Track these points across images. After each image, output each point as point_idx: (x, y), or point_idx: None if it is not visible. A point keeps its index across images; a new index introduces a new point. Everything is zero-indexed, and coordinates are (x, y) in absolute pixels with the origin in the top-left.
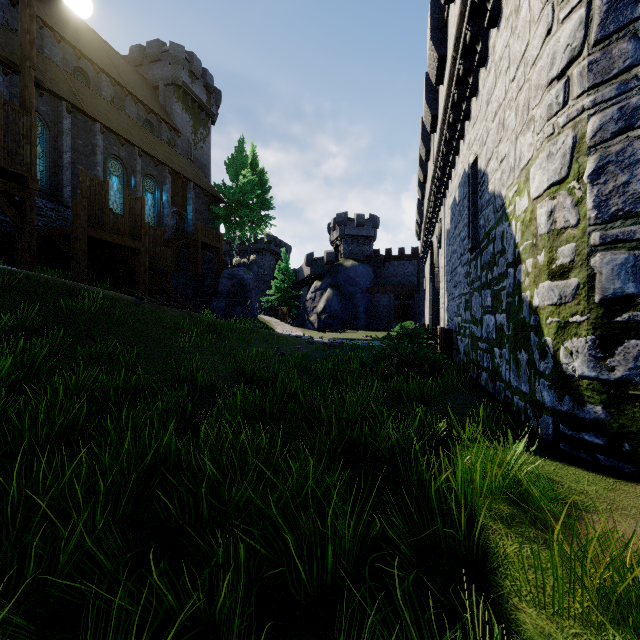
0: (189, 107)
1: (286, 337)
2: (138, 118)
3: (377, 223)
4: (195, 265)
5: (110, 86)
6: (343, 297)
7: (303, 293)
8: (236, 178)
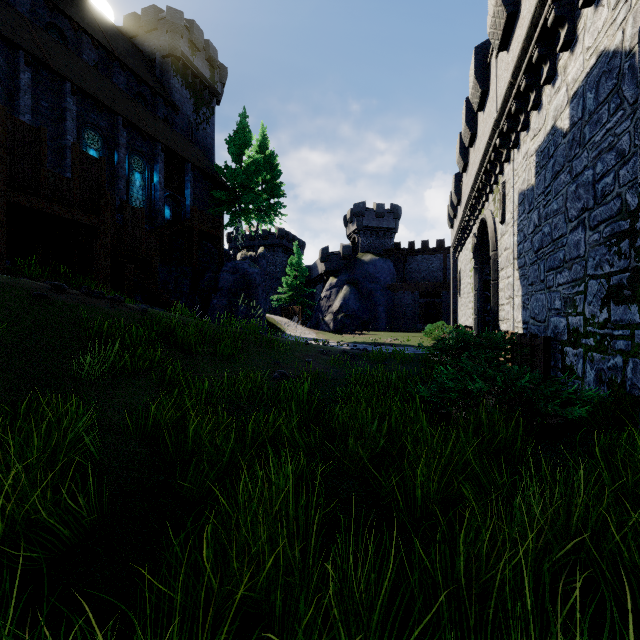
0: (190, 82)
1: (292, 345)
2: (128, 90)
3: (399, 213)
4: (190, 256)
5: (93, 49)
6: (361, 295)
7: (317, 291)
8: (241, 159)
